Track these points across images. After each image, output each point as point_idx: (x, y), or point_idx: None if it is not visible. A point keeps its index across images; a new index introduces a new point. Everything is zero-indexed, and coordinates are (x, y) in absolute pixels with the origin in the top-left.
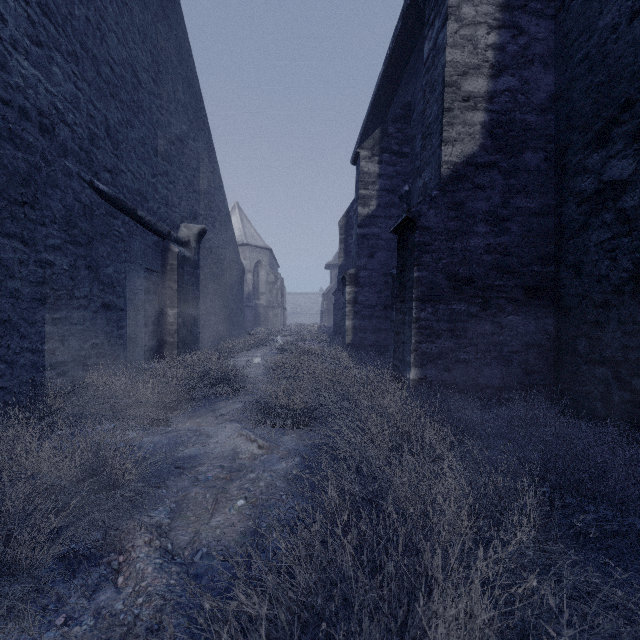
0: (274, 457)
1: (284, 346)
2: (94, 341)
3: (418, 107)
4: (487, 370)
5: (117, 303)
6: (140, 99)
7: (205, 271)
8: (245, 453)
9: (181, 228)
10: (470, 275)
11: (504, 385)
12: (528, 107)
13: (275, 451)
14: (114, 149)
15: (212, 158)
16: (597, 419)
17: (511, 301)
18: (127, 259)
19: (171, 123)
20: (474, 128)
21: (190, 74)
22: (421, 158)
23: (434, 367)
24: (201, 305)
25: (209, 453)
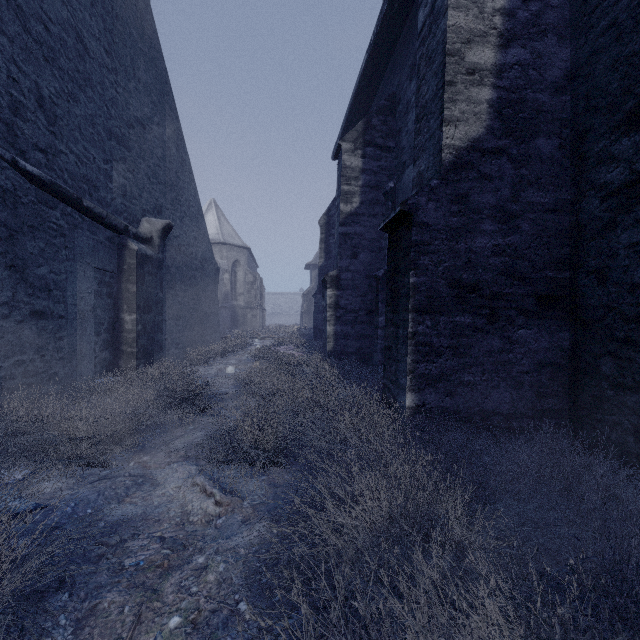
0: (235, 520)
1: (261, 352)
2: (19, 357)
3: (404, 98)
4: (495, 394)
5: (54, 310)
6: (88, 70)
7: (172, 271)
8: (197, 513)
9: (142, 223)
10: (475, 281)
11: (514, 411)
12: (541, 85)
13: (237, 509)
14: (49, 124)
15: (181, 147)
16: (629, 456)
17: (522, 312)
18: (69, 257)
19: (130, 103)
20: (480, 107)
21: (154, 52)
22: (415, 144)
23: (434, 391)
24: (167, 309)
25: (149, 514)
